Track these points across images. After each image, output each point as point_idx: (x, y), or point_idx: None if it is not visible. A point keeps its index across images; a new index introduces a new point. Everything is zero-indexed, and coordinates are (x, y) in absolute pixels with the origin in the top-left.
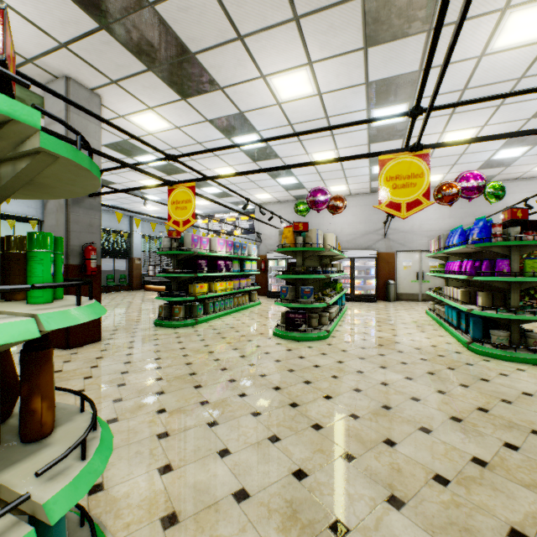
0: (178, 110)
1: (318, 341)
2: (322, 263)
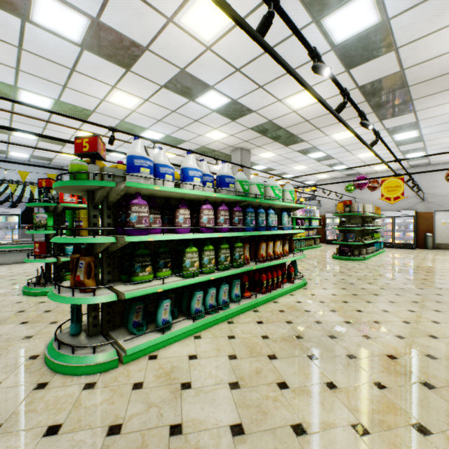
0: (282, 150)
1: (357, 261)
2: (364, 221)
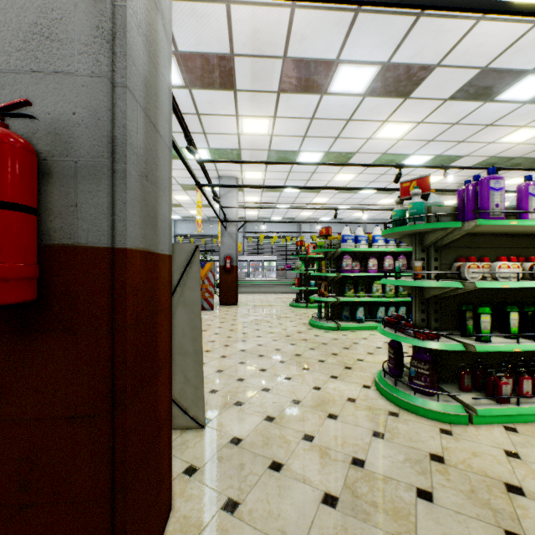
0: None
1: None
2: None
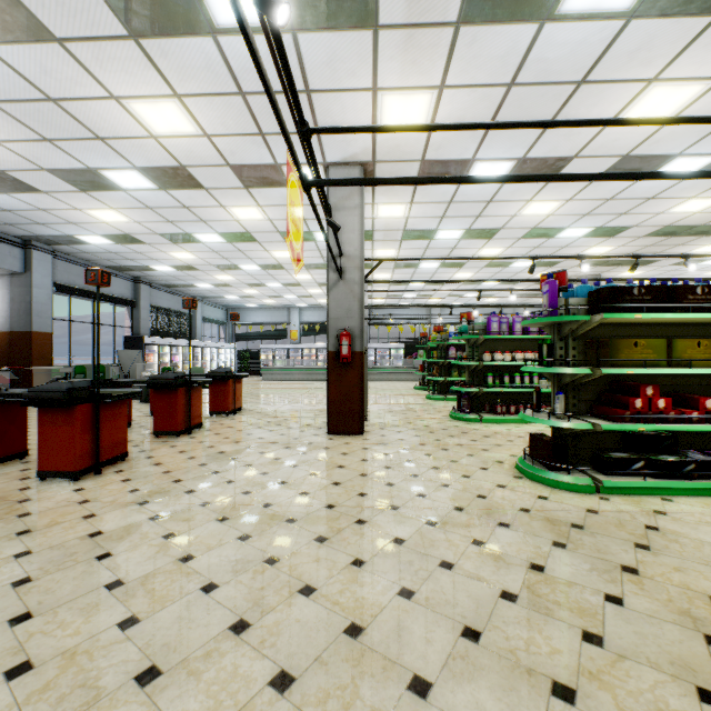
0: (643, 268)
1: None
2: None
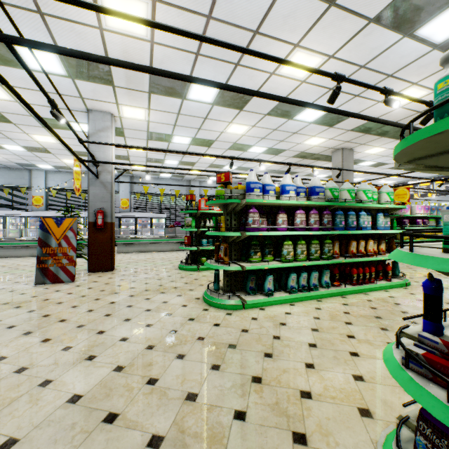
0: (392, 143)
1: None
2: None
